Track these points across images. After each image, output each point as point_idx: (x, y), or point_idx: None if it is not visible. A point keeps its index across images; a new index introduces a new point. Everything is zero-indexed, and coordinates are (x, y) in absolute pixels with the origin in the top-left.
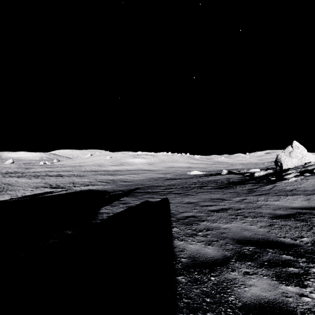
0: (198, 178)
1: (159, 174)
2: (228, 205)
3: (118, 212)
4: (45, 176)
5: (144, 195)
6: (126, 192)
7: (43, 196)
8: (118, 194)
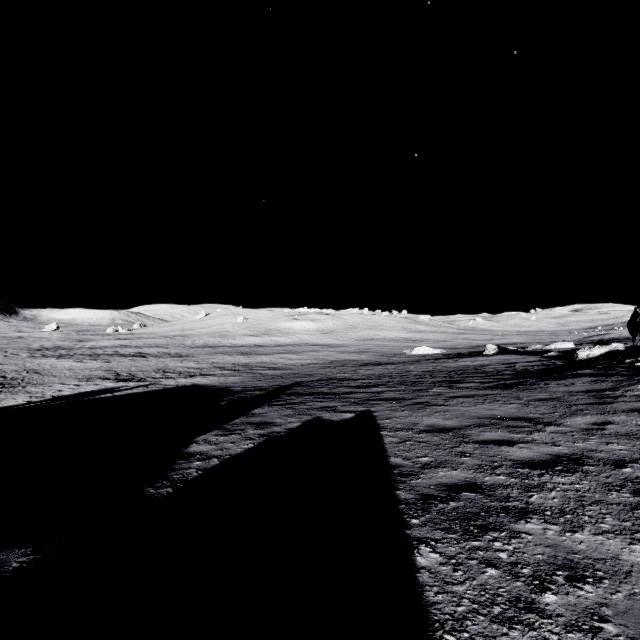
0: (433, 362)
1: (344, 353)
2: (569, 445)
3: (235, 454)
4: (110, 357)
5: (311, 402)
6: (269, 393)
7: (94, 397)
8: (251, 398)
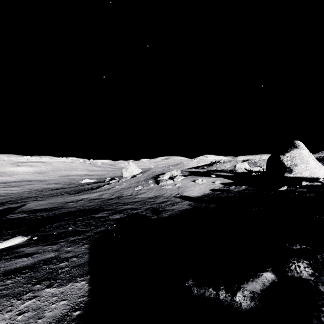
0: (80, 186)
1: (47, 184)
2: (54, 202)
3: None
4: None
5: (11, 204)
6: None
7: None
8: None
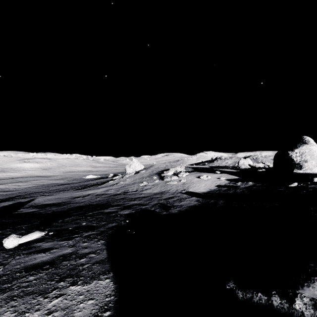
0: (84, 182)
1: (52, 180)
2: (62, 197)
3: None
4: None
5: (20, 199)
6: (4, 200)
7: None
8: None
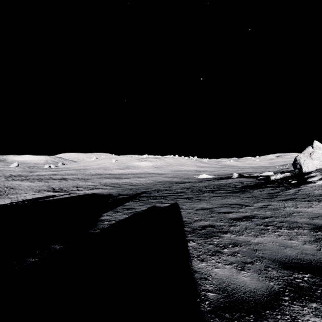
0: (208, 182)
1: (166, 178)
2: (251, 213)
3: (121, 219)
4: (48, 180)
5: (151, 200)
6: (131, 196)
7: (44, 200)
8: (122, 198)
